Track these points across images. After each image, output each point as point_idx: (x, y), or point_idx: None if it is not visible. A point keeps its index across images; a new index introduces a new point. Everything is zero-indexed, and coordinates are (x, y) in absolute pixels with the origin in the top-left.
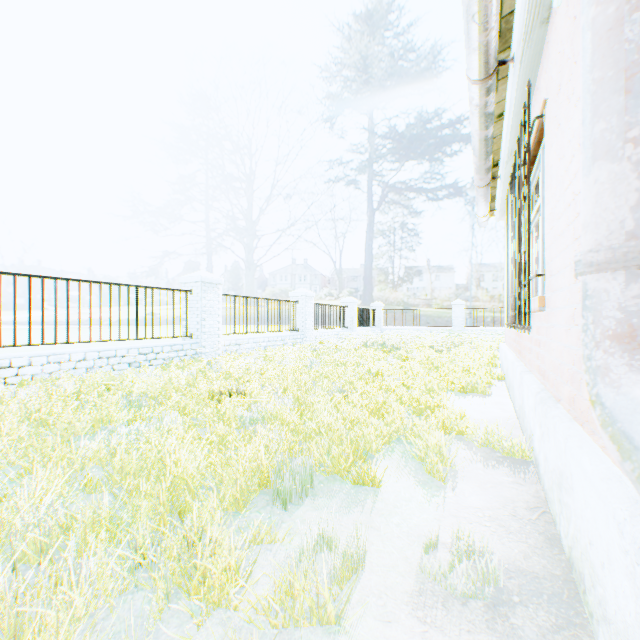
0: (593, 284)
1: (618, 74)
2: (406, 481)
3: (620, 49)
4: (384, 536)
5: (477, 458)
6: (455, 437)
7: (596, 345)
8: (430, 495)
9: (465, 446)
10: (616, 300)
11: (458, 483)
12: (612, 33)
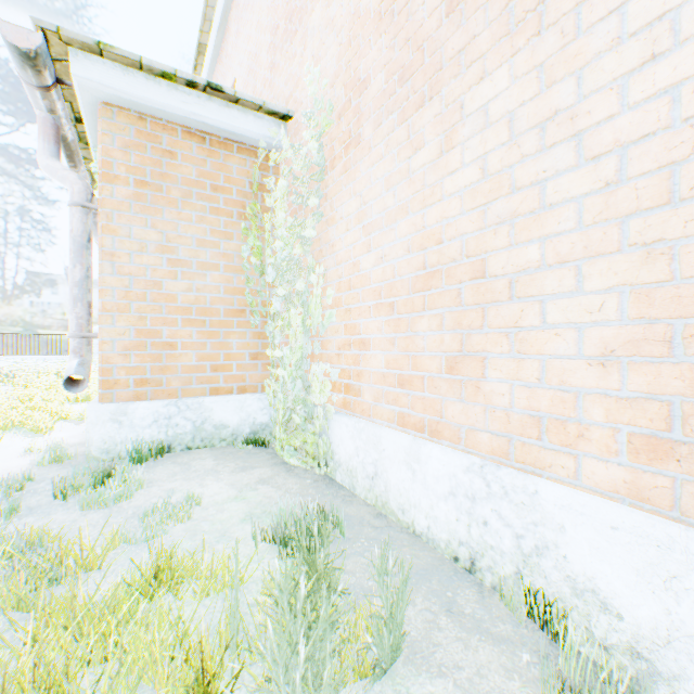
0: (70, 340)
1: (74, 299)
2: (21, 438)
3: (74, 294)
4: (6, 451)
5: (74, 424)
6: (63, 420)
7: (71, 353)
8: (37, 438)
9: (68, 422)
10: (74, 344)
11: (57, 433)
12: (73, 290)
